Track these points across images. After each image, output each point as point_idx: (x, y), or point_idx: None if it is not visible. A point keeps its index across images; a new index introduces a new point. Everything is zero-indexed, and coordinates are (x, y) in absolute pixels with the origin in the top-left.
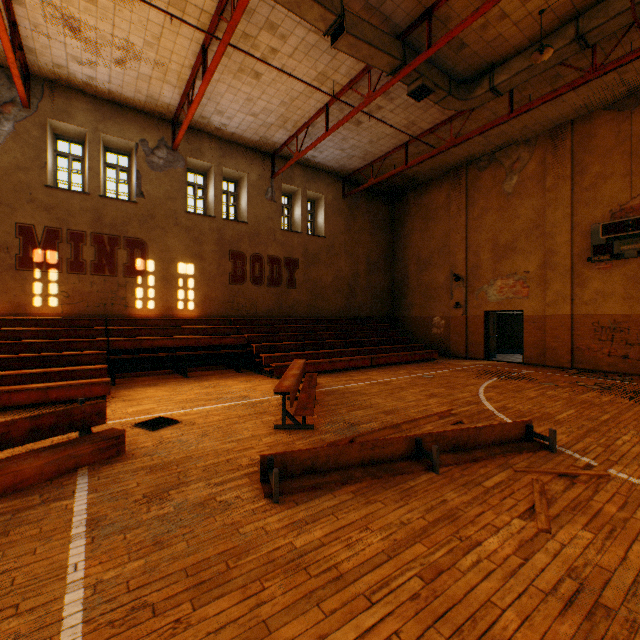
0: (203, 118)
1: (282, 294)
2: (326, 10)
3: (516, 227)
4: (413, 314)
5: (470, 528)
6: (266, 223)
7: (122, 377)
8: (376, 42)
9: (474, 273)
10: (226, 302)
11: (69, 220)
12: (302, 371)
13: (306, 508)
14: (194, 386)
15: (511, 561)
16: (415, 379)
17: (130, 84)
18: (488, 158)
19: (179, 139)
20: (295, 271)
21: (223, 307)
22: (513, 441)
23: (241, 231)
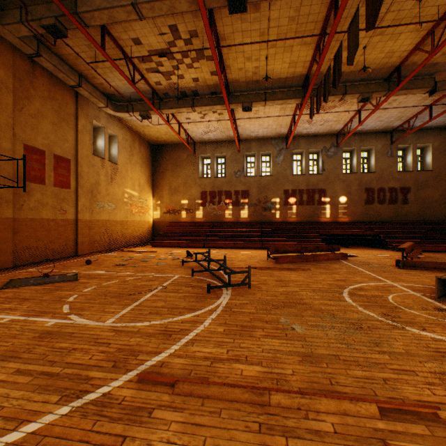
0: (352, 129)
1: (397, 208)
2: (424, 88)
3: None
4: None
5: None
6: (386, 170)
7: None
8: None
9: None
10: (362, 214)
11: (298, 186)
12: (411, 246)
13: (410, 270)
14: (353, 250)
15: None
16: None
17: (322, 129)
18: None
19: (341, 143)
20: (407, 194)
21: (361, 216)
22: None
23: (371, 177)
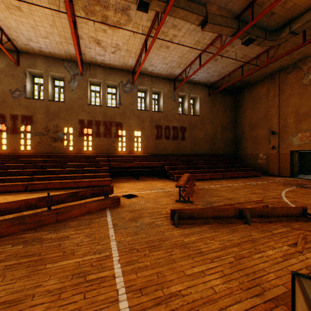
0: (144, 68)
1: (178, 143)
2: (199, 15)
3: (310, 103)
4: (247, 152)
5: (261, 246)
6: (171, 111)
7: (114, 178)
8: (223, 23)
9: (283, 130)
10: (154, 147)
11: (95, 116)
12: (188, 178)
13: (188, 230)
14: (141, 183)
15: (278, 259)
16: (246, 185)
17: (117, 60)
18: (292, 66)
19: (135, 79)
20: (184, 132)
21: (152, 150)
22: (294, 216)
23: (160, 116)
